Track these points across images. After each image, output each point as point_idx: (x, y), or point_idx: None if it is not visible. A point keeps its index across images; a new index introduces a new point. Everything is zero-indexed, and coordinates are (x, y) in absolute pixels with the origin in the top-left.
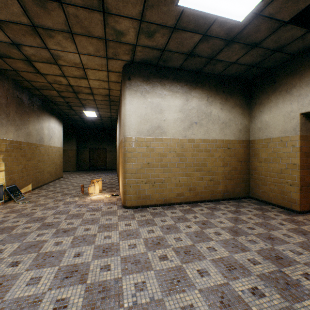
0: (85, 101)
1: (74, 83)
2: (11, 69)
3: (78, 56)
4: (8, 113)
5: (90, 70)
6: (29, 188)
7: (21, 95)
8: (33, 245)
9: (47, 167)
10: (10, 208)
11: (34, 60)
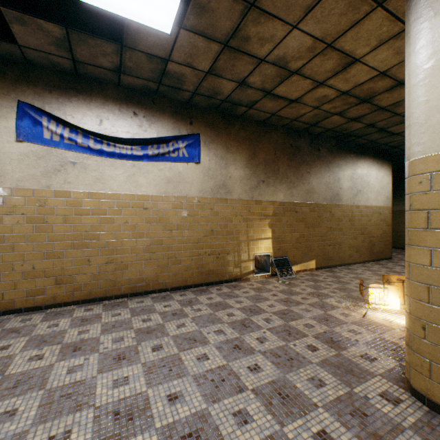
0: (401, 107)
1: (345, 85)
2: (269, 114)
3: (299, 32)
4: (277, 169)
5: (343, 40)
6: (310, 265)
7: (295, 142)
8: (195, 339)
9: (348, 239)
10: (263, 284)
11: (270, 88)
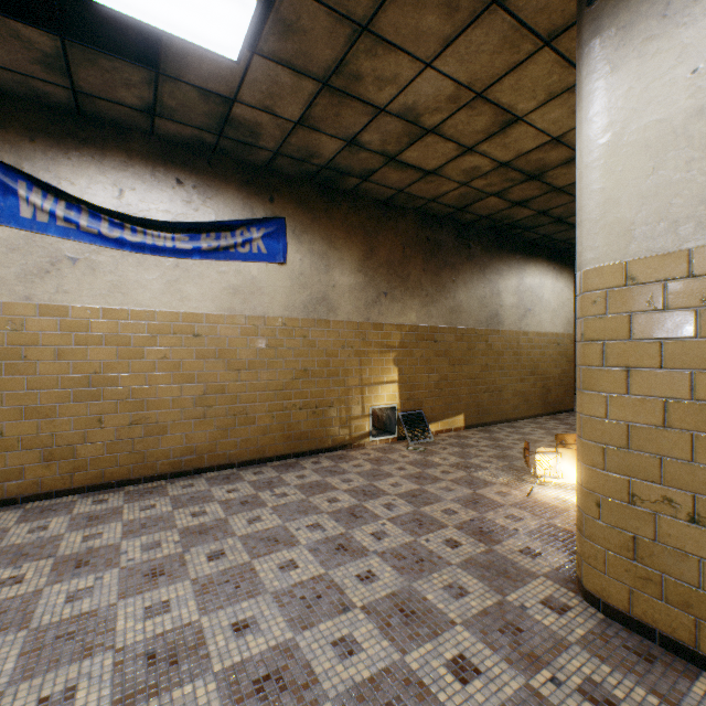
0: None
1: (505, 153)
2: (394, 191)
3: (435, 73)
4: (406, 276)
5: (499, 89)
6: (456, 422)
7: (434, 234)
8: (277, 539)
9: (513, 383)
10: (385, 453)
11: (395, 152)
